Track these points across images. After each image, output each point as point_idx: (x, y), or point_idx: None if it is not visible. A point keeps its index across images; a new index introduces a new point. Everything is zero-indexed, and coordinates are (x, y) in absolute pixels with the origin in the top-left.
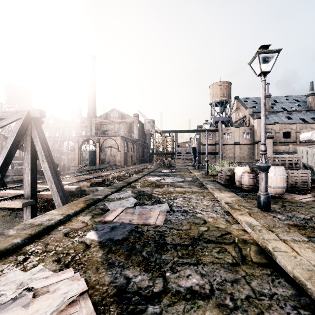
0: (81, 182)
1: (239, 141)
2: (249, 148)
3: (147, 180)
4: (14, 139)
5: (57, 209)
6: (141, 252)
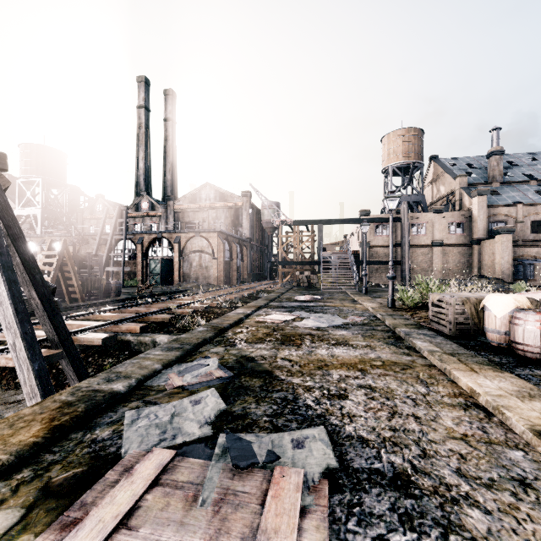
0: (123, 323)
1: (443, 239)
2: (461, 252)
3: (263, 321)
4: None
5: None
6: None
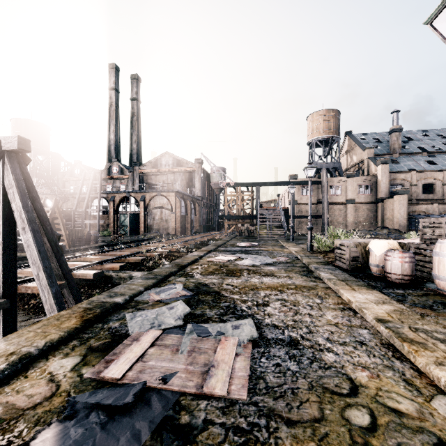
0: (106, 263)
1: (354, 198)
2: (369, 209)
3: (213, 260)
4: None
5: (12, 337)
6: None
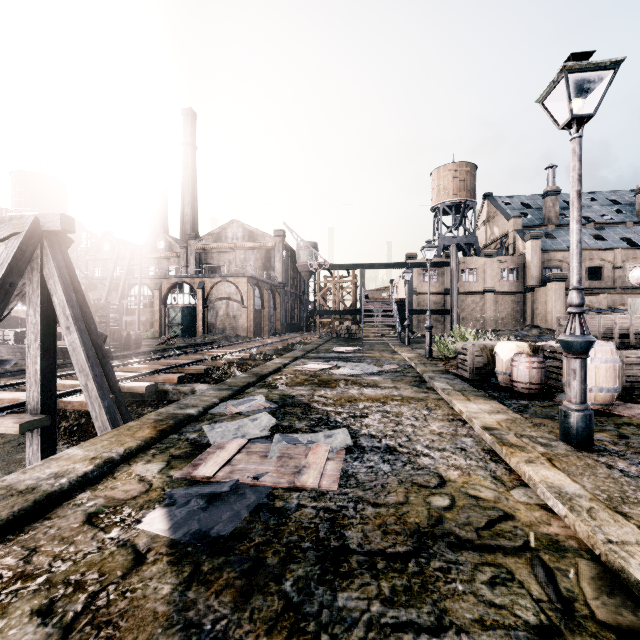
0: (160, 373)
1: (495, 286)
2: (514, 301)
3: (301, 369)
4: (1, 279)
5: (86, 445)
6: (281, 580)
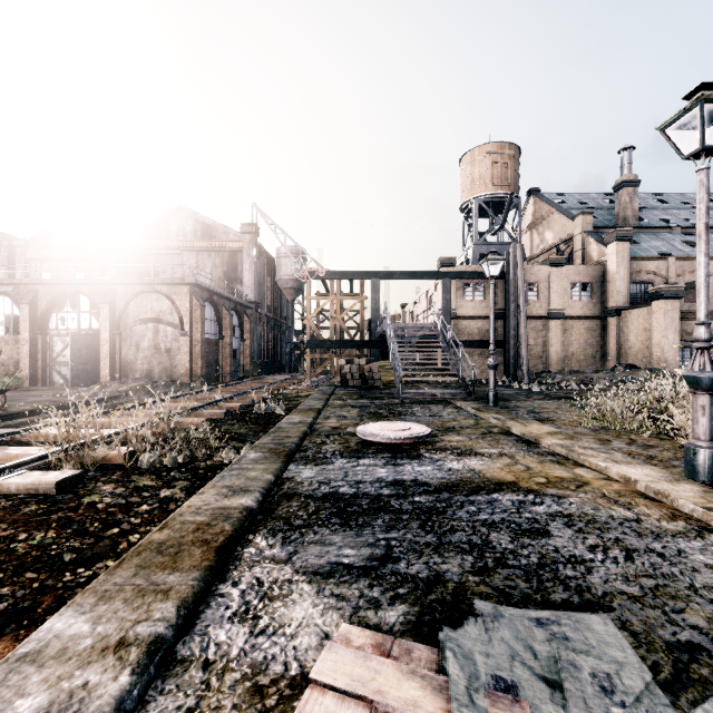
0: None
1: (564, 308)
2: (588, 329)
3: None
4: None
5: None
6: None
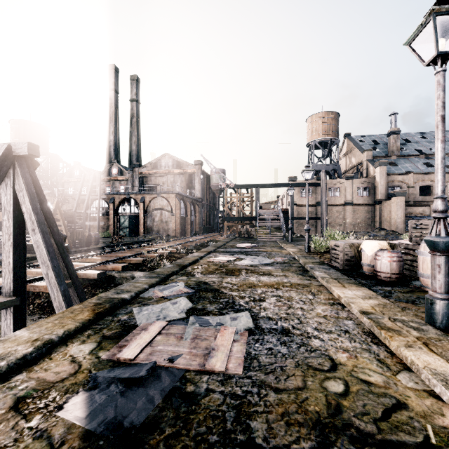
0: (109, 263)
1: (353, 200)
2: (367, 210)
3: (213, 261)
4: None
5: (33, 327)
6: None
